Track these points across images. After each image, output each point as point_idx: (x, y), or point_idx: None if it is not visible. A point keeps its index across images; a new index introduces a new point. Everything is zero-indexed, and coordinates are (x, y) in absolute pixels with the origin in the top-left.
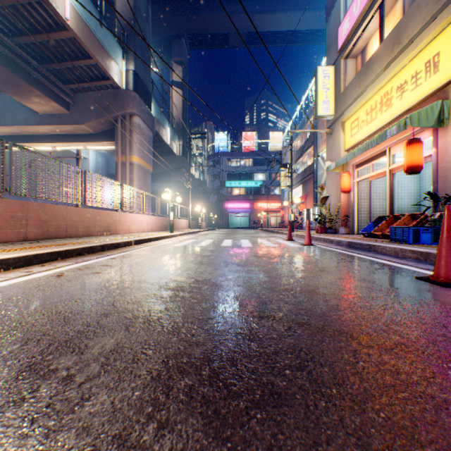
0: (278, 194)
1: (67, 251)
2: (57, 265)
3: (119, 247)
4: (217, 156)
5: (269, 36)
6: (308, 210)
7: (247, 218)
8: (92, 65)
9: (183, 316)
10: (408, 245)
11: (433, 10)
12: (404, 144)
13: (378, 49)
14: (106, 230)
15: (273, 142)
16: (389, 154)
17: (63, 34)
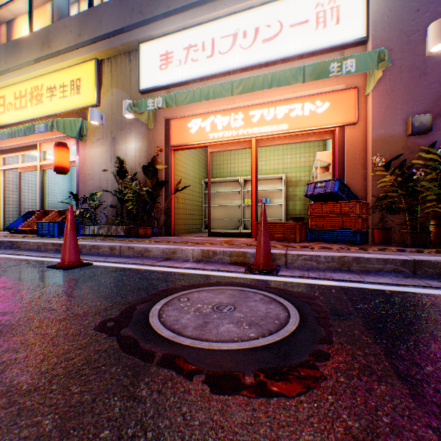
0: None
1: None
2: None
3: None
4: None
5: None
6: None
7: None
8: None
9: None
10: (54, 239)
11: (77, 41)
12: (55, 145)
13: (29, 37)
14: None
15: None
16: (42, 150)
17: None
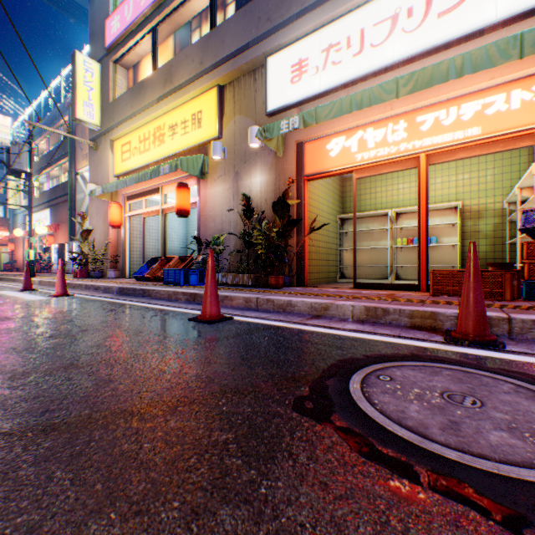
0: (5, 216)
1: None
2: None
3: None
4: None
5: None
6: (62, 246)
7: None
8: None
9: None
10: (181, 287)
11: (198, 70)
12: (177, 186)
13: (152, 76)
14: None
15: None
16: (163, 193)
17: None
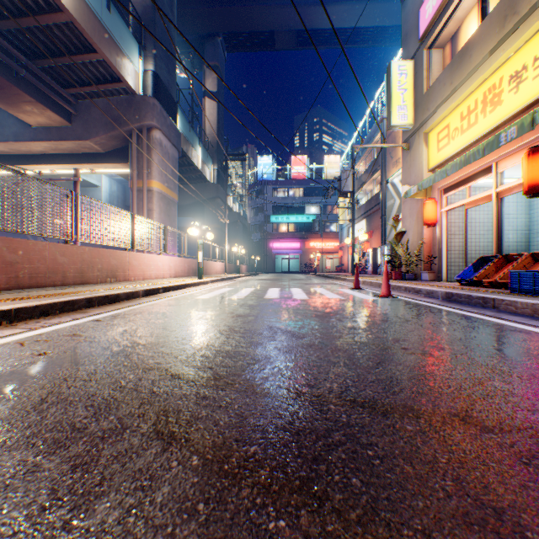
0: (335, 231)
1: (20, 311)
2: None
3: (118, 301)
4: (260, 184)
5: (324, 35)
6: (374, 250)
7: (297, 261)
8: (98, 62)
9: None
10: None
11: None
12: (525, 154)
13: (480, 27)
14: (109, 276)
15: (328, 168)
16: (495, 171)
17: (57, 16)
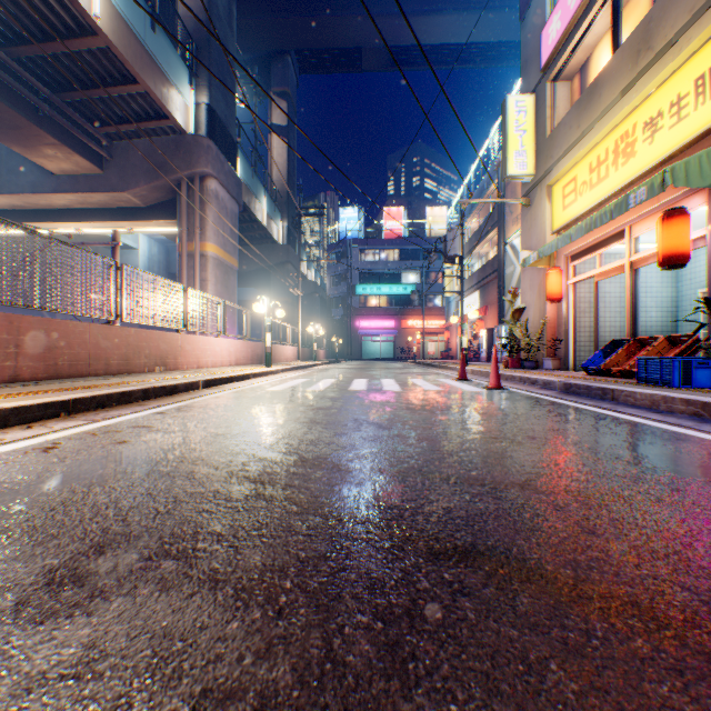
0: (440, 305)
1: (78, 401)
2: (55, 426)
3: (176, 393)
4: (343, 245)
5: (426, 52)
6: (489, 331)
7: (391, 344)
8: (139, 94)
9: (265, 552)
10: (673, 390)
11: None
12: (659, 219)
13: (610, 62)
14: (158, 364)
15: (431, 223)
16: (629, 237)
17: (90, 41)
